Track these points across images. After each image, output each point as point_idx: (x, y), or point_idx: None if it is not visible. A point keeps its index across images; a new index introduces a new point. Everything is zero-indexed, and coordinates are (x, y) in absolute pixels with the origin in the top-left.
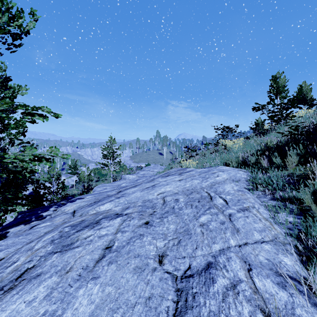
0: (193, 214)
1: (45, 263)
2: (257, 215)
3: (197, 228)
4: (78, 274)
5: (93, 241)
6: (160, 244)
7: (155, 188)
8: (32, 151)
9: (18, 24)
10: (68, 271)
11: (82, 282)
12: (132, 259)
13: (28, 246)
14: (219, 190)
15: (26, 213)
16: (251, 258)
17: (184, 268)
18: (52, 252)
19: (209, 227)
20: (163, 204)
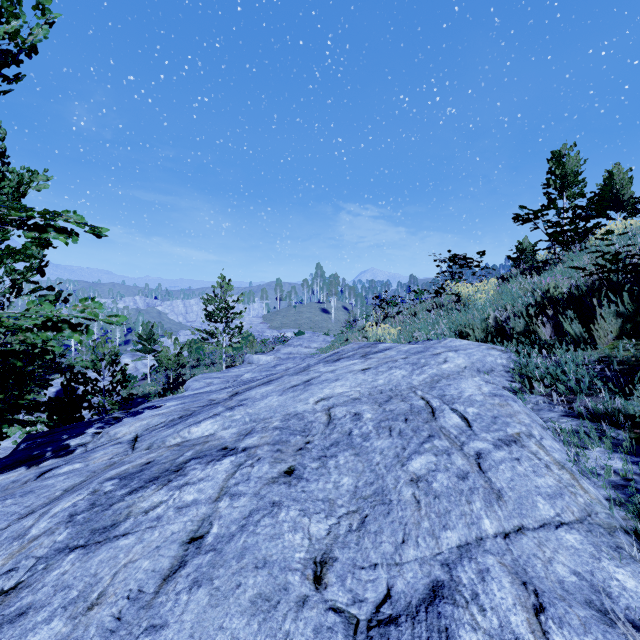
0: (395, 451)
1: (45, 579)
2: (540, 456)
3: (405, 487)
4: (114, 615)
5: (162, 521)
6: (319, 528)
7: (310, 389)
8: (40, 308)
9: (10, 30)
10: (92, 603)
11: (123, 639)
12: (250, 575)
13: (18, 528)
14: (450, 393)
15: (36, 438)
16: (536, 571)
17: (374, 597)
18: (65, 548)
19: (433, 486)
20: (327, 425)
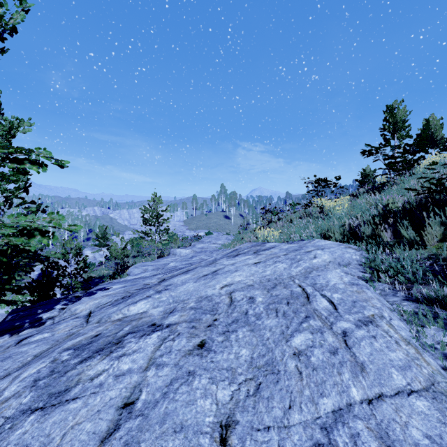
0: (281, 329)
1: (9, 438)
2: (390, 334)
3: (290, 359)
4: None
5: (103, 388)
6: (224, 394)
7: (217, 277)
8: (18, 220)
9: None
10: None
11: None
12: (170, 438)
13: None
14: (320, 282)
15: (19, 312)
16: (396, 434)
17: None
18: (28, 410)
19: (311, 359)
20: (229, 306)
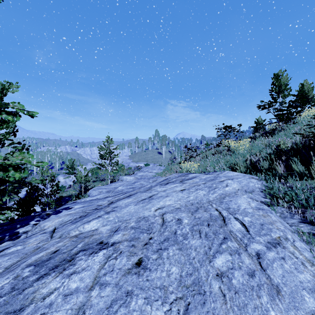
0: (204, 249)
1: None
2: (296, 255)
3: (213, 280)
4: None
5: (52, 308)
6: None
7: (152, 201)
8: None
9: None
10: None
11: None
12: None
13: None
14: (232, 207)
15: (4, 226)
16: None
17: None
18: None
19: (233, 282)
20: (161, 226)
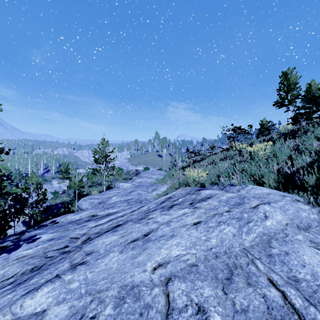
0: None
1: None
2: None
3: None
4: None
5: None
6: None
7: (148, 247)
8: None
9: None
10: None
11: None
12: None
13: None
14: (303, 277)
15: None
16: None
17: None
18: None
19: None
20: None
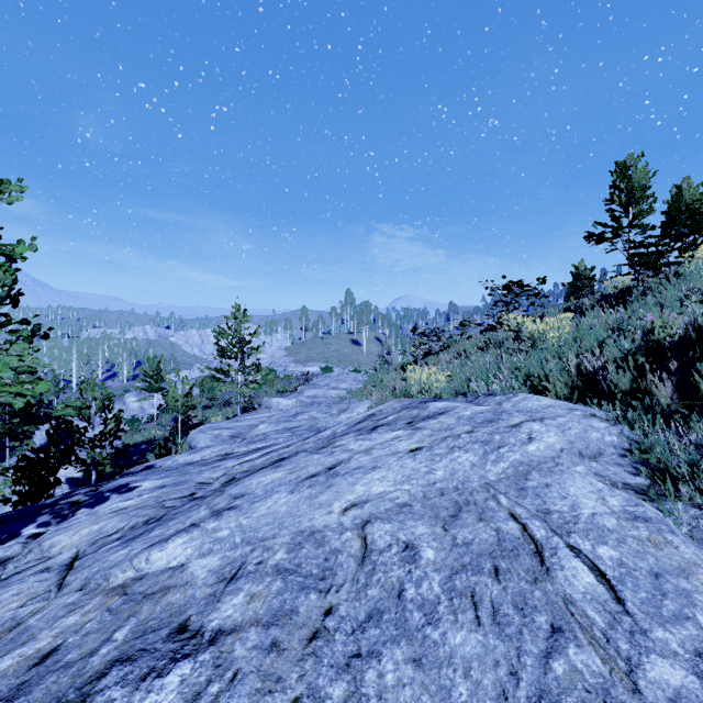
0: (496, 677)
1: None
2: None
3: None
4: None
5: None
6: None
7: (335, 483)
8: None
9: None
10: None
11: None
12: None
13: None
14: (557, 508)
15: None
16: None
17: None
18: None
19: None
20: (360, 563)
